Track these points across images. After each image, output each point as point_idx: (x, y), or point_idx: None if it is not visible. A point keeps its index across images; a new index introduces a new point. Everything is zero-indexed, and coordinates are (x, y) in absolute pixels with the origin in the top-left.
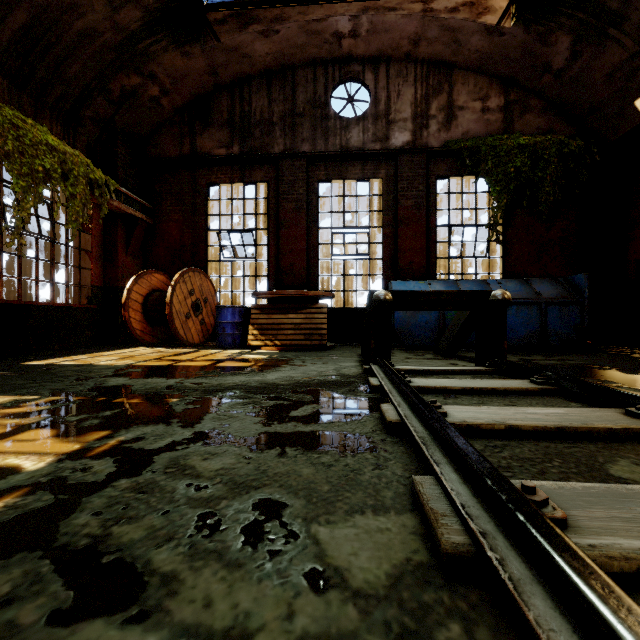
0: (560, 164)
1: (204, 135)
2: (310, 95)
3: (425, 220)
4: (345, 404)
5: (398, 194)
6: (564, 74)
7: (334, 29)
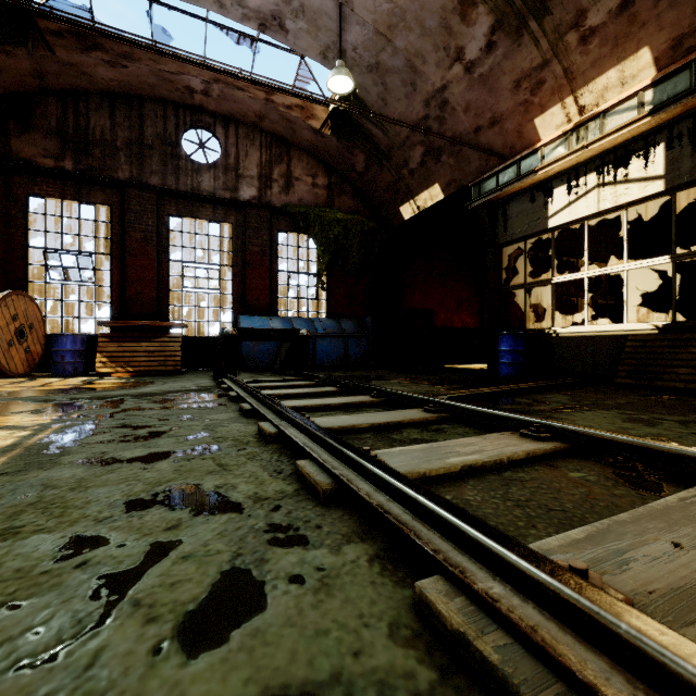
0: (362, 238)
1: (23, 138)
2: (160, 131)
3: (269, 265)
4: (208, 396)
5: (246, 240)
6: (363, 176)
7: (187, 84)
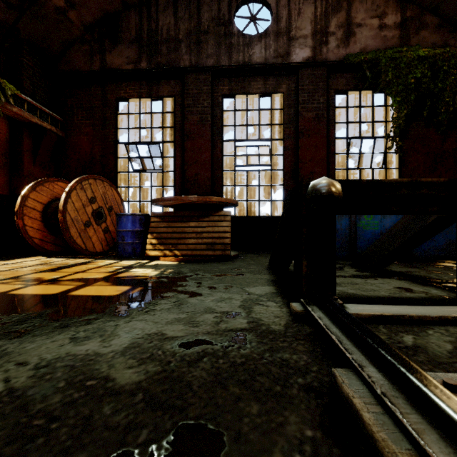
0: None
1: (113, 52)
2: (214, 13)
3: (325, 131)
4: None
5: (299, 106)
6: None
7: None
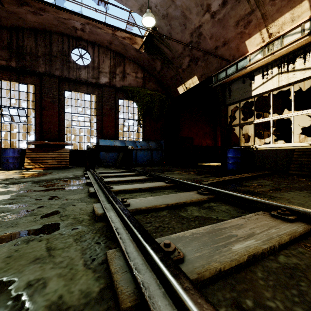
0: (159, 102)
1: None
2: (60, 48)
3: (114, 115)
4: (75, 182)
5: (103, 103)
6: (160, 73)
7: (73, 25)
